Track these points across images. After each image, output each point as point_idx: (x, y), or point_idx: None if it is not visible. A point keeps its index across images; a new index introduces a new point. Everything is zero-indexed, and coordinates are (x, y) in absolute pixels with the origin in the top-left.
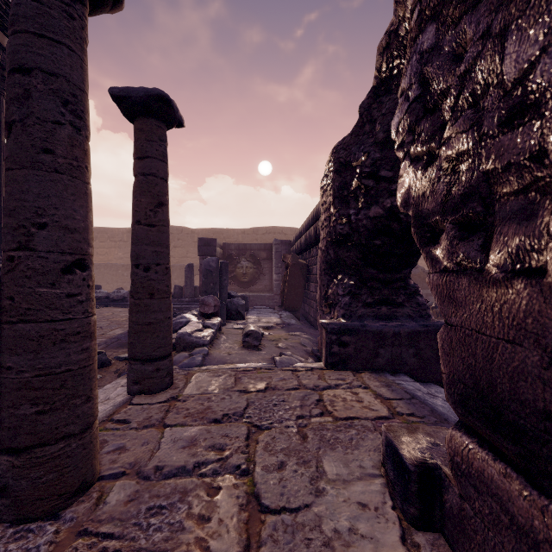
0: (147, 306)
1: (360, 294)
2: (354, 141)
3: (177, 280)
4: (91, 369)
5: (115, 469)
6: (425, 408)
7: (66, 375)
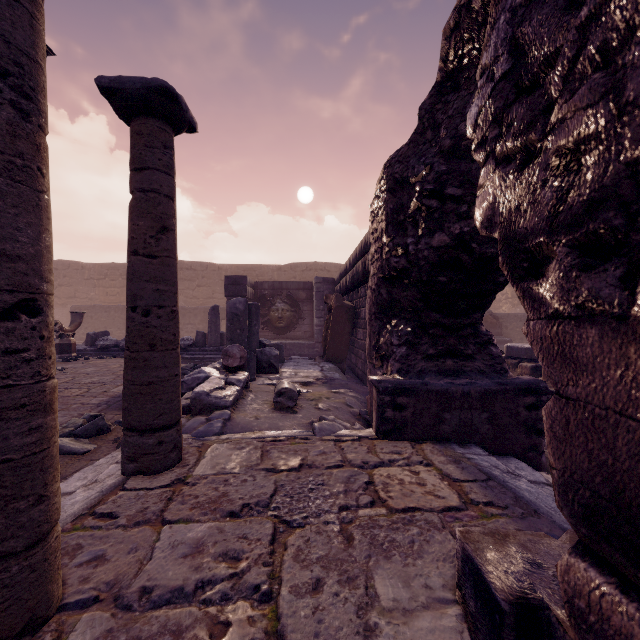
0: (147, 361)
1: (419, 344)
2: (413, 152)
3: (201, 325)
4: (46, 456)
5: (84, 593)
6: (507, 494)
7: (3, 468)
